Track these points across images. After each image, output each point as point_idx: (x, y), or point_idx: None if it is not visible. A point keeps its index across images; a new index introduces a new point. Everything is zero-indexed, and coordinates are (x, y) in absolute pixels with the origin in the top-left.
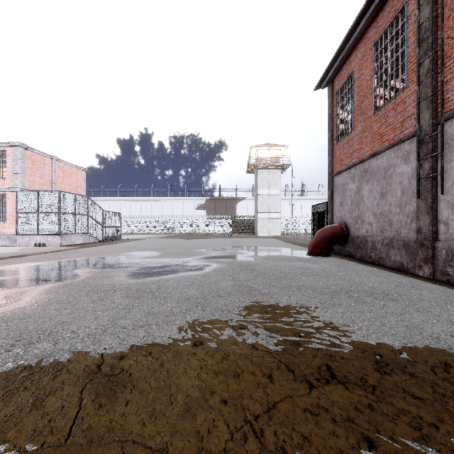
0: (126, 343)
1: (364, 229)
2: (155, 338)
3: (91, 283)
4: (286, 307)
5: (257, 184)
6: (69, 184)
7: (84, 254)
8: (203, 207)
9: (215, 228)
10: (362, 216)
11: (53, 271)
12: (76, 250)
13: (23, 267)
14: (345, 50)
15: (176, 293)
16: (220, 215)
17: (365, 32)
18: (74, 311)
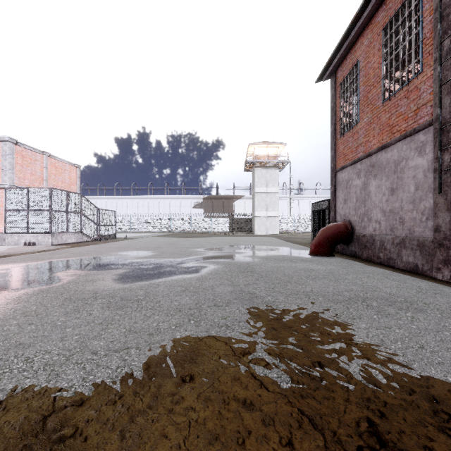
0: (92, 379)
1: (372, 227)
2: (132, 370)
3: (71, 288)
4: (296, 321)
5: (254, 182)
6: (62, 181)
7: (74, 254)
8: (201, 205)
9: (212, 226)
10: (368, 214)
11: (33, 274)
12: (67, 249)
13: (2, 269)
14: (350, 37)
15: (167, 301)
16: (217, 213)
17: (372, 17)
18: (38, 328)
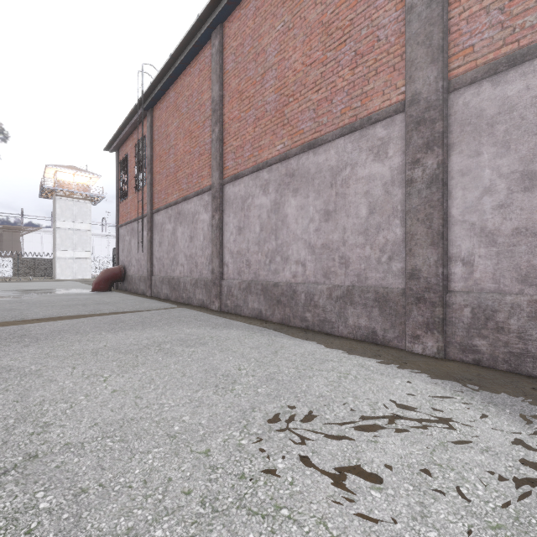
0: None
1: (132, 270)
2: None
3: None
4: (34, 311)
5: (56, 215)
6: None
7: None
8: None
9: None
10: (131, 261)
11: None
12: None
13: None
14: (121, 136)
15: None
16: None
17: (133, 132)
18: None
